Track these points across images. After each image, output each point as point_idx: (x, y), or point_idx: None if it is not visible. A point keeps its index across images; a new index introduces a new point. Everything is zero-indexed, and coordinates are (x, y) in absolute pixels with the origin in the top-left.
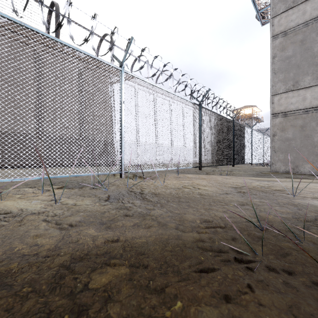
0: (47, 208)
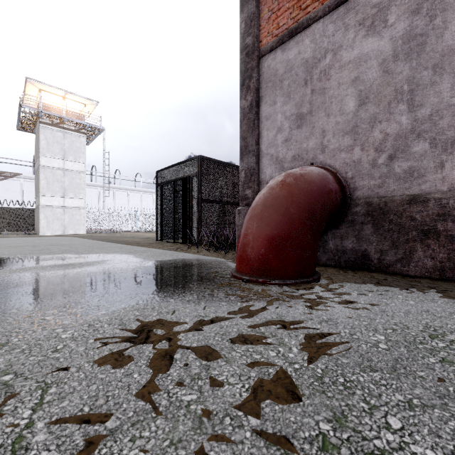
0: None
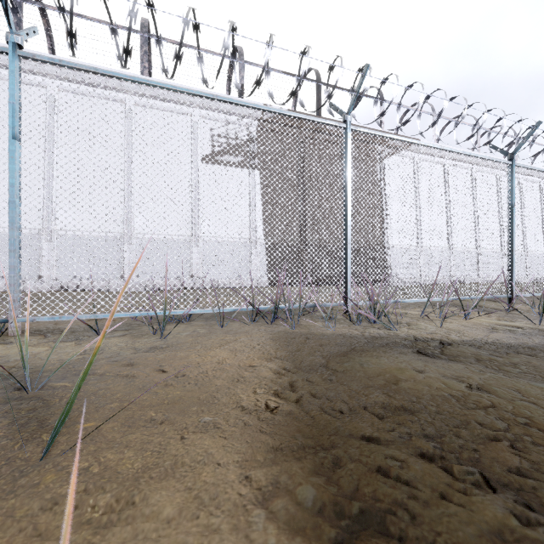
0: (540, 326)
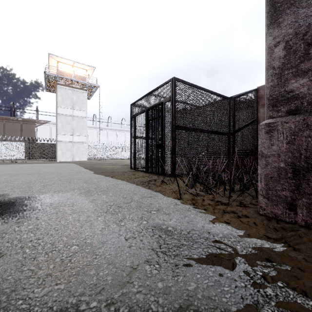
0: None
